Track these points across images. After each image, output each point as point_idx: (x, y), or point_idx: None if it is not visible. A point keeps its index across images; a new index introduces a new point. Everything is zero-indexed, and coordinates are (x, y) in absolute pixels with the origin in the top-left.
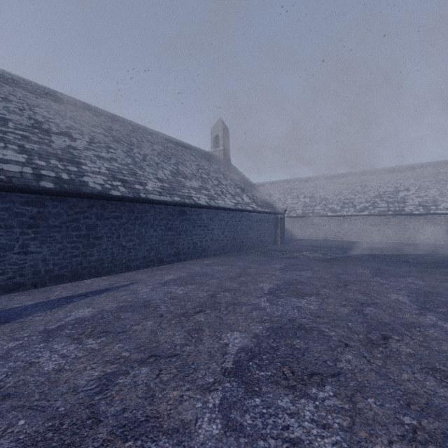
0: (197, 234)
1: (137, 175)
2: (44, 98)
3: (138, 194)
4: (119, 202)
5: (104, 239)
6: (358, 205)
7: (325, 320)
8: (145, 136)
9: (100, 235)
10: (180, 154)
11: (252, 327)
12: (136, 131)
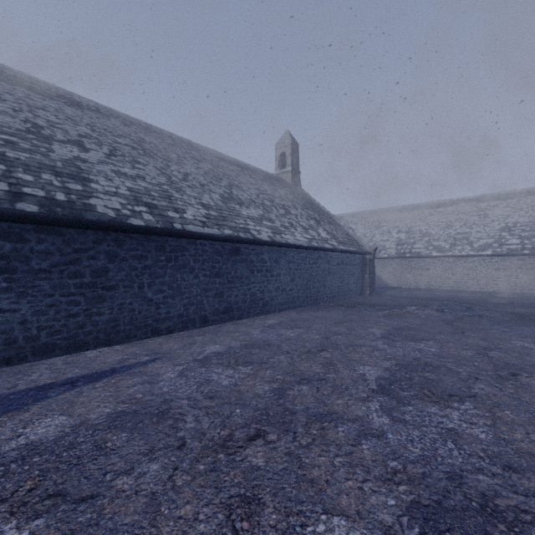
0: (257, 282)
1: (172, 198)
2: (55, 100)
3: (170, 225)
4: (142, 236)
5: (119, 290)
6: (476, 242)
7: (533, 481)
8: (188, 152)
9: (113, 284)
10: (235, 175)
11: (371, 501)
12: (177, 145)
